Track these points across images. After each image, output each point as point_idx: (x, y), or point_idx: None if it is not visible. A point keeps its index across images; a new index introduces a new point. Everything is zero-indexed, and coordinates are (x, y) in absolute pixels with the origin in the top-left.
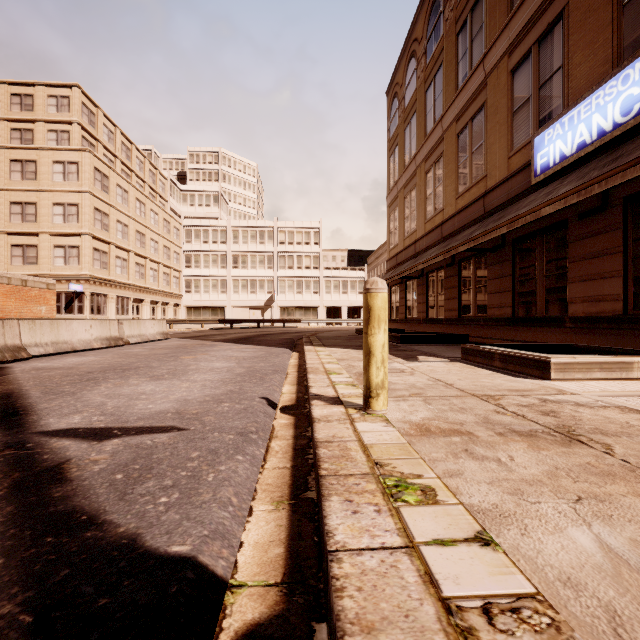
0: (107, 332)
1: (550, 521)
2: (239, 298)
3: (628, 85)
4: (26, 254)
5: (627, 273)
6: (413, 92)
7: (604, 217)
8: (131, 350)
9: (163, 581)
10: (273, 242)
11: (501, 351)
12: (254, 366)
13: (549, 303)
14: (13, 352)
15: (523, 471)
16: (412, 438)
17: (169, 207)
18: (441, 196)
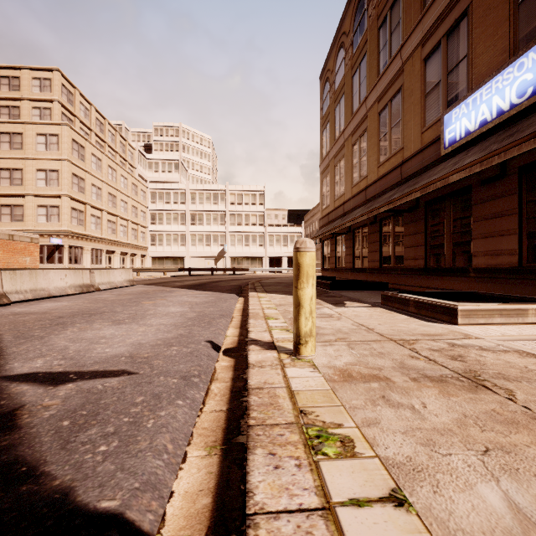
0: (80, 280)
1: (460, 476)
2: (196, 250)
3: (523, 71)
4: (13, 213)
5: (522, 231)
6: (342, 77)
7: (502, 183)
8: (100, 296)
9: None
10: (225, 203)
11: (415, 298)
12: (204, 311)
13: (456, 256)
14: None
15: (435, 419)
16: (335, 384)
17: (137, 173)
18: (365, 165)
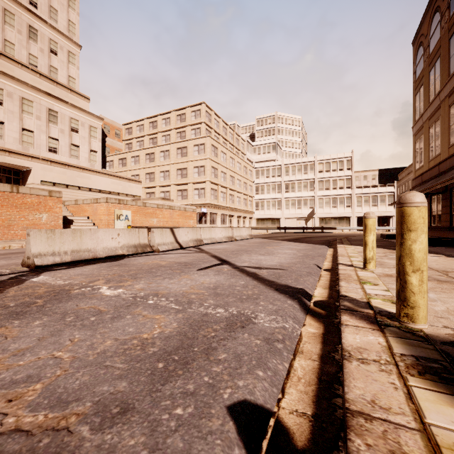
0: (227, 234)
1: None
2: (289, 212)
3: None
4: (183, 194)
5: None
6: (437, 40)
7: None
8: (239, 243)
9: (298, 290)
10: (314, 172)
11: None
12: (307, 253)
13: None
14: (199, 242)
15: None
16: (381, 276)
17: (246, 158)
18: None
